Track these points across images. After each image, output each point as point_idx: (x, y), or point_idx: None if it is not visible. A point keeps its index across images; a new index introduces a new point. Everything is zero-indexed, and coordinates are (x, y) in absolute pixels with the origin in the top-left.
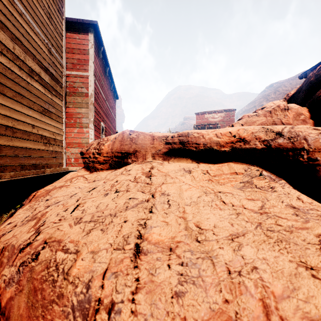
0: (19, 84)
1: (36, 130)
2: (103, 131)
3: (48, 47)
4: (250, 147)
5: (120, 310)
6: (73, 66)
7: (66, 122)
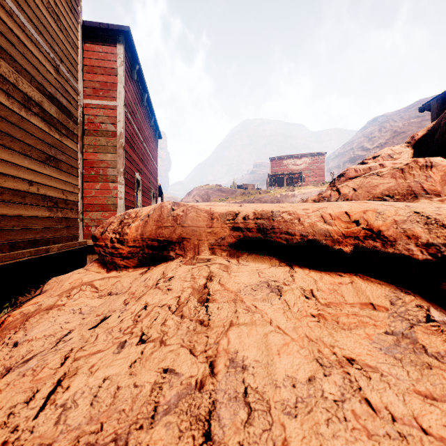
0: (8, 120)
1: (36, 188)
2: (138, 185)
3: (55, 64)
4: (396, 254)
5: None
6: (95, 92)
7: (84, 174)
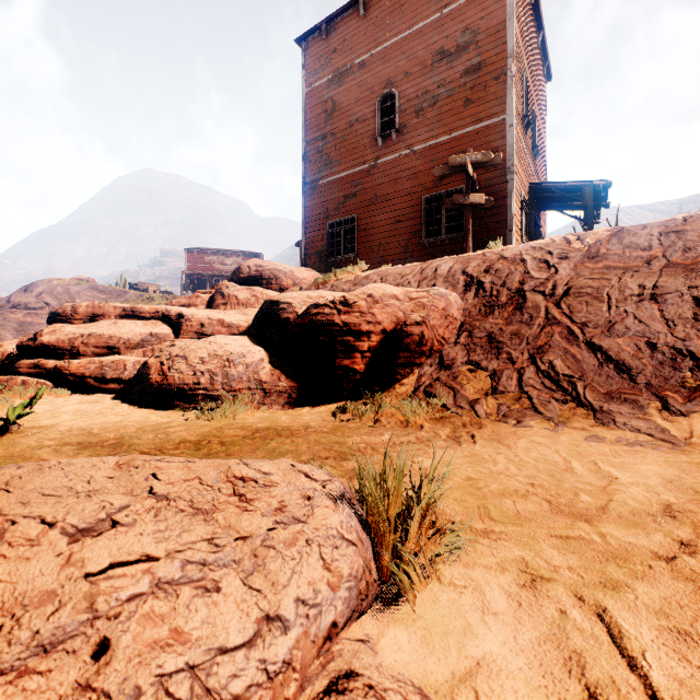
0: None
1: None
2: None
3: None
4: (159, 314)
5: (118, 336)
6: None
7: None
